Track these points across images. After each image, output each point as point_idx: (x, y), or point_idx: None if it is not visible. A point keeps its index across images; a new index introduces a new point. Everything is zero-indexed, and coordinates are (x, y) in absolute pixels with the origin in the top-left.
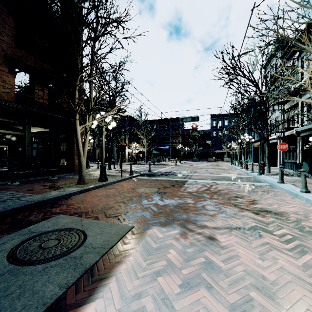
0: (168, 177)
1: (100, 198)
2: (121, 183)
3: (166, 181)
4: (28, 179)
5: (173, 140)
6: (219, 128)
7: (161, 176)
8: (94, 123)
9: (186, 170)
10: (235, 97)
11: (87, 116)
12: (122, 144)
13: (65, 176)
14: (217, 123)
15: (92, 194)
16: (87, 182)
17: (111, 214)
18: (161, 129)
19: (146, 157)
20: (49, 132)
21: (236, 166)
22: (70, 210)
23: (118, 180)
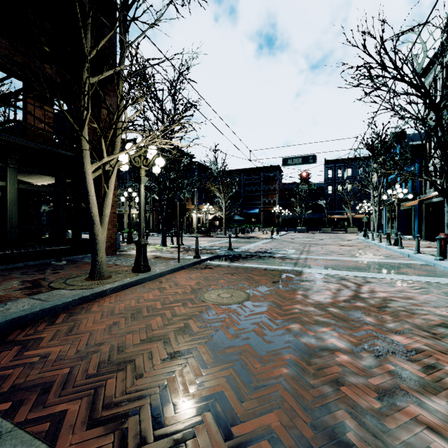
0: (264, 263)
1: (116, 320)
2: (176, 274)
3: (261, 272)
4: (11, 266)
5: (266, 199)
6: (337, 181)
7: (251, 260)
8: (122, 158)
9: (292, 248)
10: (371, 127)
11: (102, 143)
12: (188, 206)
13: (82, 259)
14: (335, 172)
15: (106, 305)
16: (111, 274)
17: (113, 400)
18: (247, 184)
19: (224, 226)
20: (56, 183)
21: (376, 242)
22: (11, 374)
23: (171, 268)
